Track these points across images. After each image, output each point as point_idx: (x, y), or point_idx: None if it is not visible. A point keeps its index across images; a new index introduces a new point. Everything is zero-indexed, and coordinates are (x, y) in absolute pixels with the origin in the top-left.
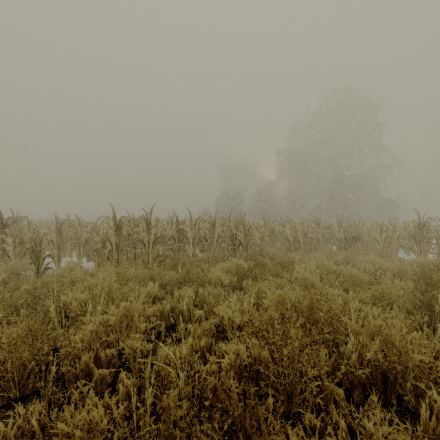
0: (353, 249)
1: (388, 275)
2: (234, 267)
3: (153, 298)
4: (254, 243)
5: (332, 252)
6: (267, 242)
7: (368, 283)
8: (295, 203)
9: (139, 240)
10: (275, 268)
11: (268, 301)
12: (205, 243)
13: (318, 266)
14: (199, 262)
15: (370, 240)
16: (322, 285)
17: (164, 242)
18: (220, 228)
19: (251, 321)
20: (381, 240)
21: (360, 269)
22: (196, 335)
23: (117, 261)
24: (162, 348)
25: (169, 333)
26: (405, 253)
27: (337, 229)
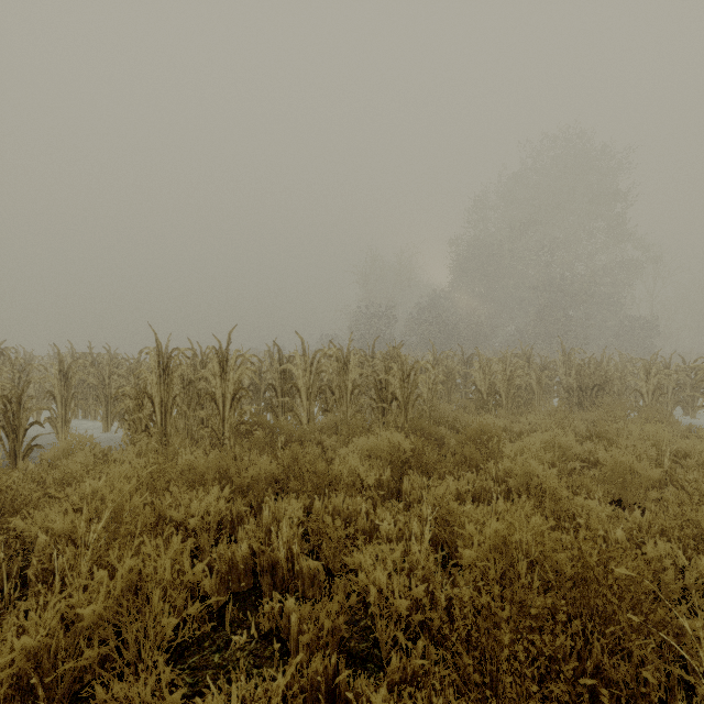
0: (601, 407)
1: (691, 466)
2: (385, 448)
3: (220, 519)
4: (420, 397)
5: (562, 414)
6: (439, 393)
7: (649, 481)
8: (482, 325)
9: (206, 394)
10: (464, 450)
11: (471, 551)
12: (331, 395)
13: (546, 444)
14: (317, 434)
15: (623, 391)
16: (572, 495)
17: (258, 393)
18: (357, 370)
19: (431, 591)
20: (647, 392)
21: (629, 451)
22: (301, 639)
23: (165, 433)
24: (210, 698)
25: (244, 614)
26: (686, 412)
27: (563, 370)
